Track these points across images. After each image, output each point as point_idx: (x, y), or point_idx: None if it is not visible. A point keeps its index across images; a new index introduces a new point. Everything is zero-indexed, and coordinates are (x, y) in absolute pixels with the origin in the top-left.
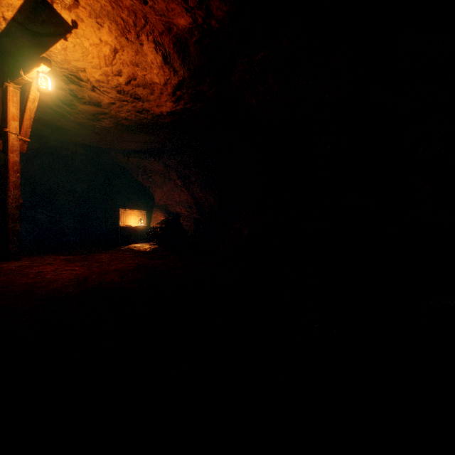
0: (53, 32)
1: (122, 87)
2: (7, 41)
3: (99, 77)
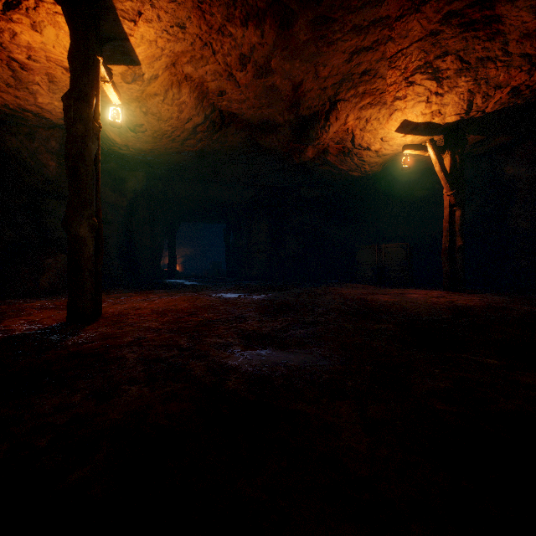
0: (105, 50)
1: (2, 51)
2: (109, 15)
3: (25, 38)
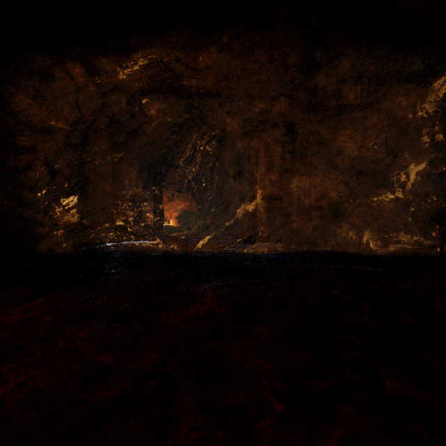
0: None
1: None
2: None
3: None
